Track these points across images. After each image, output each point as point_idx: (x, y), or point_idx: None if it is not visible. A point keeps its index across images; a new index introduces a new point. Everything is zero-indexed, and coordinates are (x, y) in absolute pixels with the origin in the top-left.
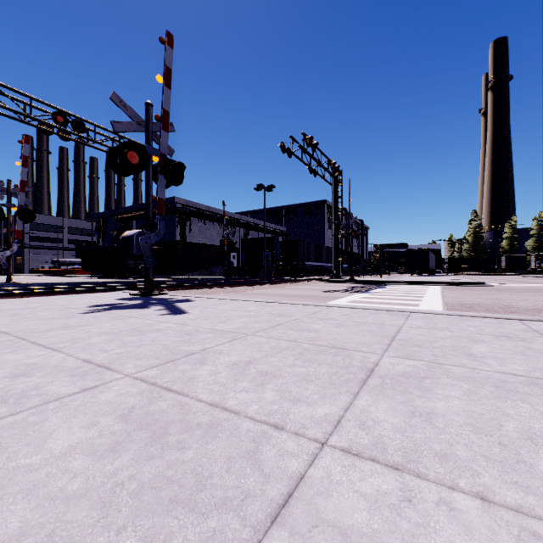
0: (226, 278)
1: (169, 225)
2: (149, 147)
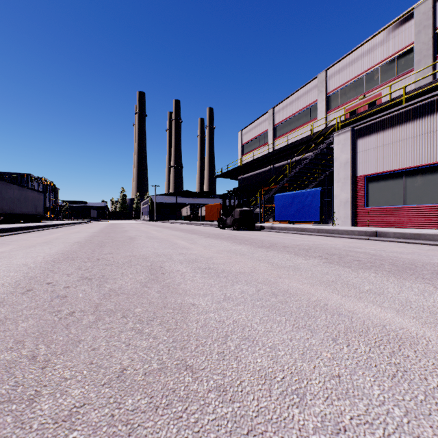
0: None
1: None
2: None
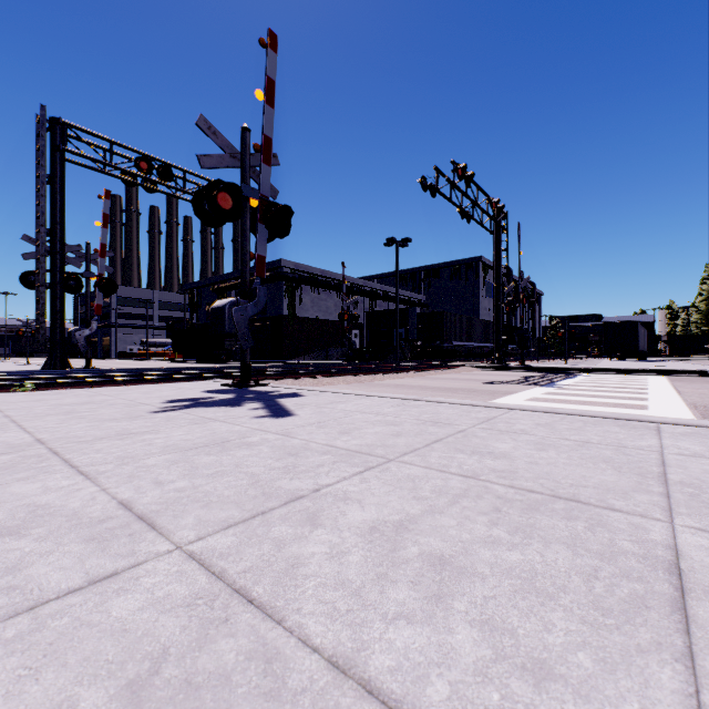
0: (346, 363)
1: (274, 295)
2: (246, 186)
